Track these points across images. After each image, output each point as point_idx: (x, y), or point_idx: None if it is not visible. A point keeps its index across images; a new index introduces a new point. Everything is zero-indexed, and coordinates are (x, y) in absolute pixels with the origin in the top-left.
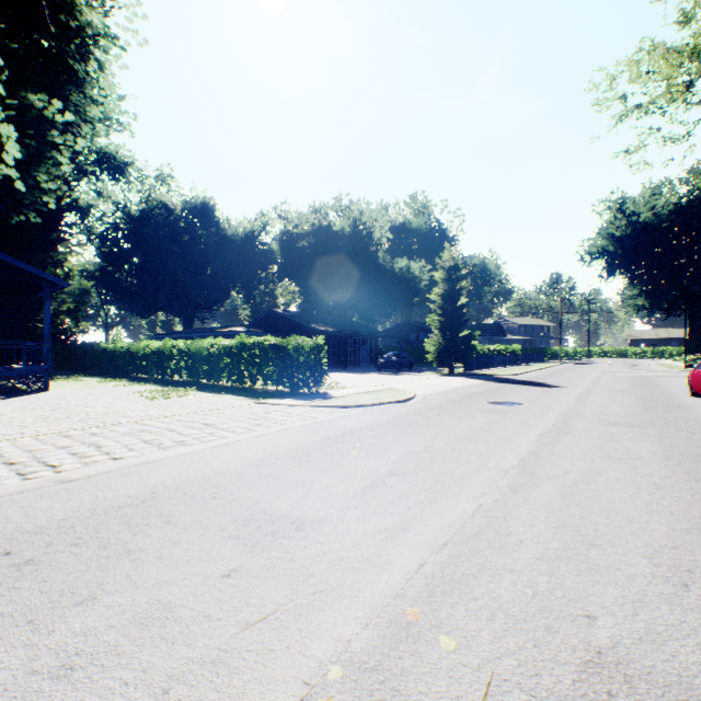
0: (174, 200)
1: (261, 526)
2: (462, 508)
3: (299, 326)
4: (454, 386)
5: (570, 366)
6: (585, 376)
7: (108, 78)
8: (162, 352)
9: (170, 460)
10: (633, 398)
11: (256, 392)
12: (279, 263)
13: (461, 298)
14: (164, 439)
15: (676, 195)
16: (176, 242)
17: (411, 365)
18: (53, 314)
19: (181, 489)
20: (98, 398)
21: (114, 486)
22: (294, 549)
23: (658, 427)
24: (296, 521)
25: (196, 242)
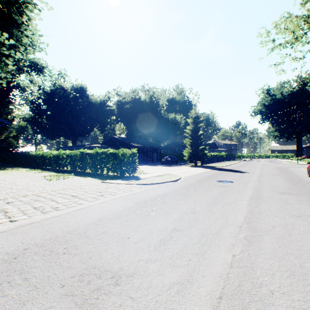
0: (67, 85)
1: (90, 281)
2: (223, 259)
3: (125, 144)
4: (198, 172)
5: (247, 162)
6: (256, 167)
7: (33, 24)
8: (58, 156)
9: (45, 221)
10: (283, 178)
11: (103, 176)
12: (116, 115)
13: (200, 131)
14: (46, 206)
15: (291, 87)
16: (68, 105)
17: (177, 162)
18: (6, 138)
19: (44, 245)
20: (22, 179)
21: (1, 244)
22: (111, 308)
23: (305, 195)
24: (115, 276)
25: (77, 105)
